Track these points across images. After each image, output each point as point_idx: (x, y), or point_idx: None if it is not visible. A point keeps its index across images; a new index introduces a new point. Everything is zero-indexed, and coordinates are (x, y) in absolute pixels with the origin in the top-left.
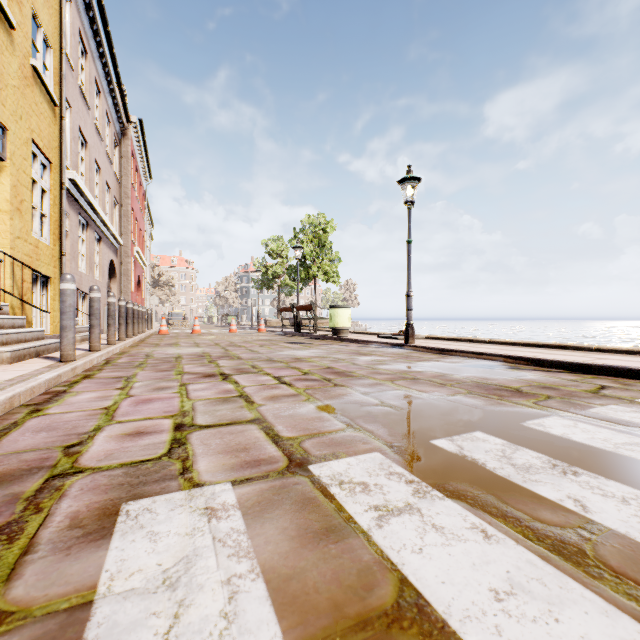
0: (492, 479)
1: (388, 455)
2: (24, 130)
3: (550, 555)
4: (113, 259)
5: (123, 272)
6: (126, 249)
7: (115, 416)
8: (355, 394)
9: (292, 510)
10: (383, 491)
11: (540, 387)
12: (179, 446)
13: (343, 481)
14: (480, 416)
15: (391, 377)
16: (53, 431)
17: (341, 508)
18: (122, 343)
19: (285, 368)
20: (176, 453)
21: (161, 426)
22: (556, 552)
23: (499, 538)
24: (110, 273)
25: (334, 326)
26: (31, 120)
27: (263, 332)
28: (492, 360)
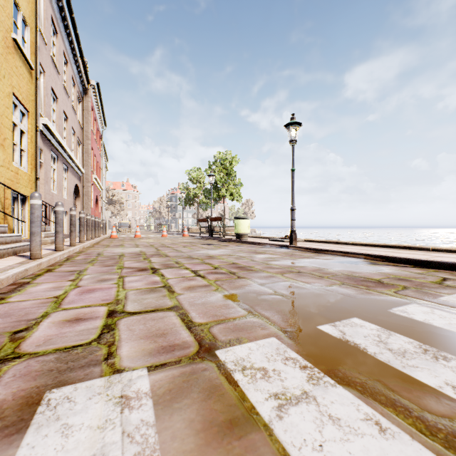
0: (375, 364)
1: (283, 340)
2: (6, 86)
3: (447, 453)
4: (77, 184)
5: (85, 193)
6: (87, 176)
7: (62, 304)
8: (254, 285)
9: (199, 399)
10: (281, 377)
11: (396, 279)
12: (108, 331)
13: (245, 367)
14: (354, 304)
15: (281, 271)
16: (8, 317)
17: (244, 396)
18: (81, 245)
19: (200, 264)
20: (104, 338)
21: (97, 313)
22: (452, 449)
23: (394, 432)
24: (75, 194)
25: (237, 232)
26: (12, 79)
27: (186, 236)
28: (355, 257)
